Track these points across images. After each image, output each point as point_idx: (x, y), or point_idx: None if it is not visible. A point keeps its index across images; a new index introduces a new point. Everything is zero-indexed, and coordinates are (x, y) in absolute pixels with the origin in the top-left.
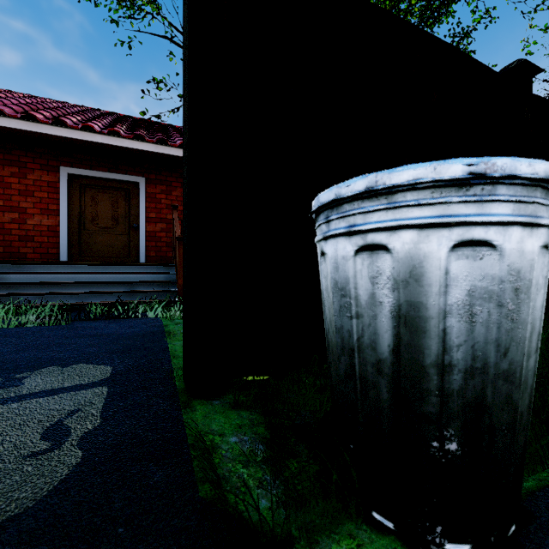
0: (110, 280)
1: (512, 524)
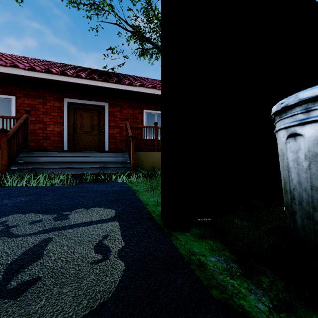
0: (93, 160)
1: None
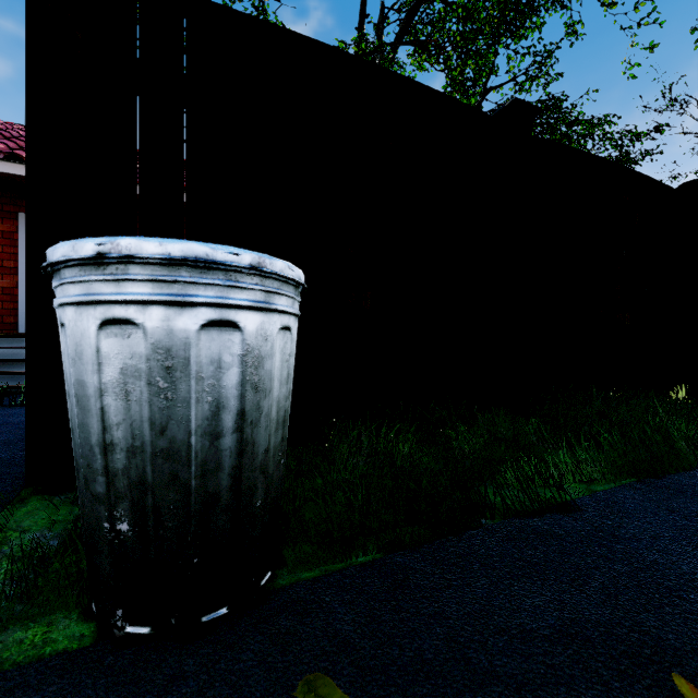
0: None
1: (220, 609)
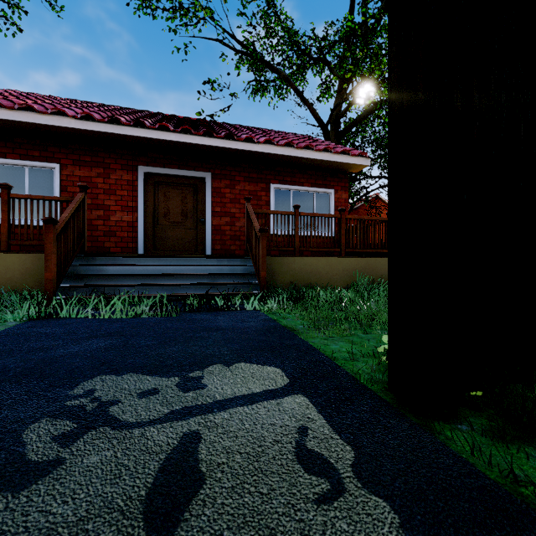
0: (192, 272)
1: None
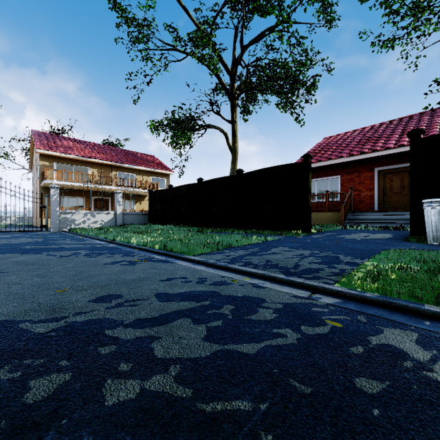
0: (397, 218)
1: None
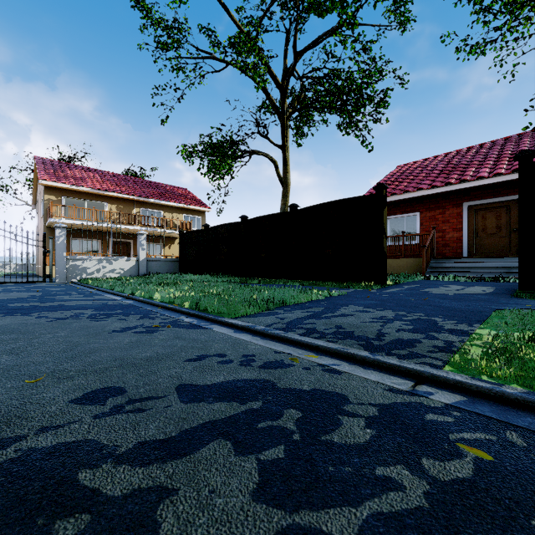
0: (494, 266)
1: None
